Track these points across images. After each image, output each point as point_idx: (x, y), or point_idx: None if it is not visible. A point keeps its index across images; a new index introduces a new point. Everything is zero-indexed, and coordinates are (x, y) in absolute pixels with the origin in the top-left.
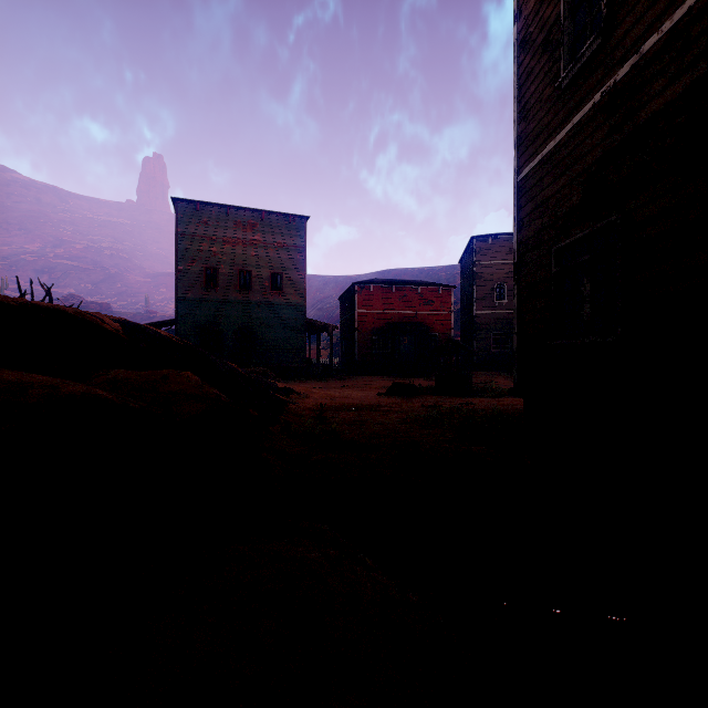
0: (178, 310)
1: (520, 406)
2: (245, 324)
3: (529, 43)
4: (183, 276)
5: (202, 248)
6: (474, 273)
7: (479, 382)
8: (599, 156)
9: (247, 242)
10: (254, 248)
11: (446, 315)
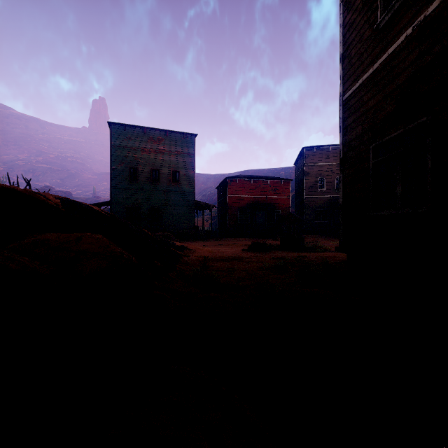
0: (112, 195)
1: (339, 258)
2: (155, 204)
3: (351, 2)
4: (115, 172)
5: (128, 154)
6: (304, 171)
7: (308, 242)
8: (410, 74)
9: (156, 151)
10: (161, 154)
11: (286, 198)
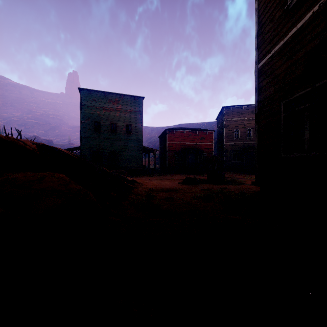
0: (81, 142)
1: (251, 189)
2: (113, 149)
3: None
4: (83, 125)
5: (93, 112)
6: (223, 124)
7: (227, 177)
8: (317, 43)
9: (114, 109)
10: (118, 112)
11: (210, 145)
